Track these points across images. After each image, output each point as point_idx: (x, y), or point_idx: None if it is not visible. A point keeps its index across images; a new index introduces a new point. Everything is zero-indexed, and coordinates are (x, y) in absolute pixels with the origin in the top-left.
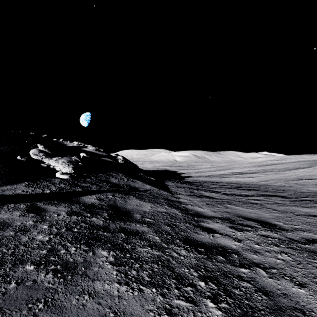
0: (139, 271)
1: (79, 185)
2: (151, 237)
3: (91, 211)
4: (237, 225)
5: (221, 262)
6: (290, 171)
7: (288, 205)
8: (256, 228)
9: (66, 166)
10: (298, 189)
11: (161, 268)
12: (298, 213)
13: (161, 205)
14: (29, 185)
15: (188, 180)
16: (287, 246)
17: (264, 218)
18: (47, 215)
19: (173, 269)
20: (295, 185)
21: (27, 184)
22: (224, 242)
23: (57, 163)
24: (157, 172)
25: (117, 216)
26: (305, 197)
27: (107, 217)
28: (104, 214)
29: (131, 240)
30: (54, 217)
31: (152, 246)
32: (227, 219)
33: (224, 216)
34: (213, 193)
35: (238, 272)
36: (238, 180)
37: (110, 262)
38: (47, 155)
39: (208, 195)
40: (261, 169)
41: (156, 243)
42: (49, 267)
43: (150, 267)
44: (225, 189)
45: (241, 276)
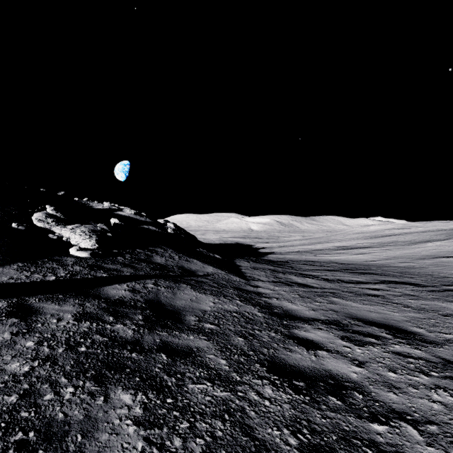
0: (187, 438)
1: (104, 267)
2: (212, 361)
3: (117, 311)
4: (353, 333)
5: (336, 410)
6: (418, 245)
7: (426, 298)
8: (384, 339)
9: (86, 238)
10: (435, 273)
11: (230, 429)
12: (445, 312)
13: (230, 300)
14: (24, 268)
15: (270, 257)
16: (443, 375)
17: (394, 320)
18: (39, 321)
19: (252, 430)
20: (430, 267)
21: (22, 266)
22: (335, 368)
23: (73, 234)
24: (225, 246)
25: (157, 320)
26: (449, 285)
27: (142, 322)
28: (137, 317)
29: (178, 367)
30: (50, 324)
31: (214, 379)
32: (335, 322)
33: (330, 318)
34: (308, 279)
35: (370, 432)
36: (343, 257)
37: (134, 418)
38: (58, 221)
39: (301, 282)
40: (375, 241)
41: (220, 373)
42: (12, 436)
43: (209, 428)
44: (326, 272)
45: (377, 441)
